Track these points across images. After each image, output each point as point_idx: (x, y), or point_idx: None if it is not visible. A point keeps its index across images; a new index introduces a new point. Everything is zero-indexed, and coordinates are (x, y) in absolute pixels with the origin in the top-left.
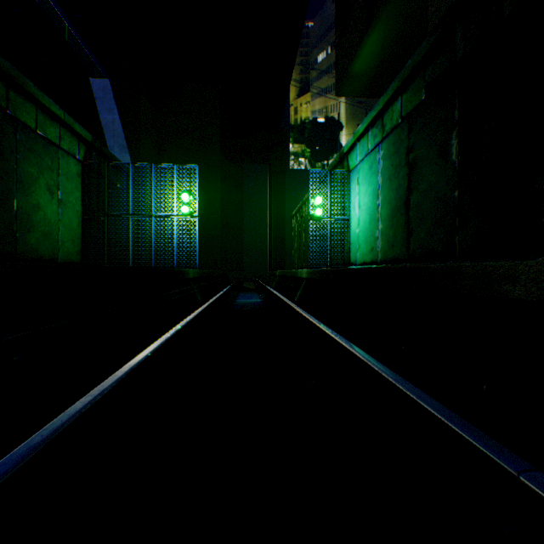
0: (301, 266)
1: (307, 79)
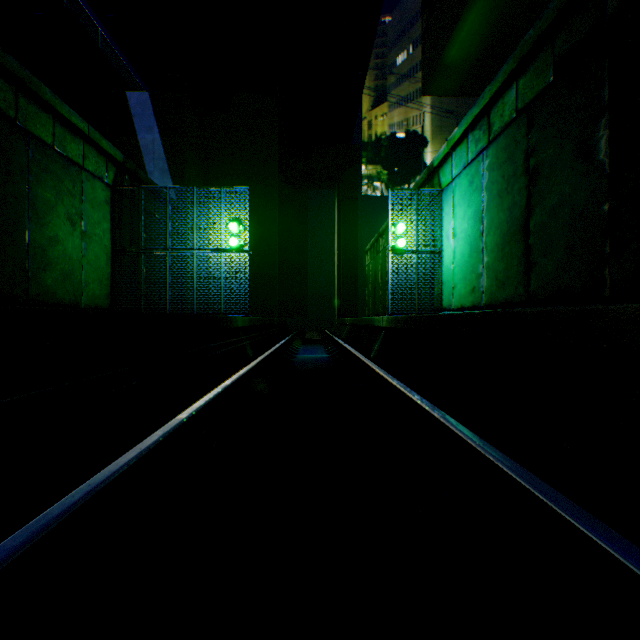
0: (377, 312)
1: (383, 86)
